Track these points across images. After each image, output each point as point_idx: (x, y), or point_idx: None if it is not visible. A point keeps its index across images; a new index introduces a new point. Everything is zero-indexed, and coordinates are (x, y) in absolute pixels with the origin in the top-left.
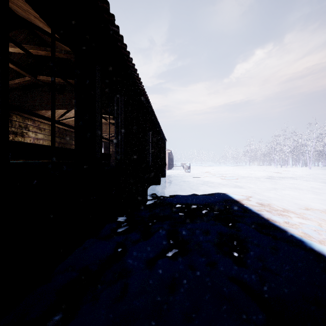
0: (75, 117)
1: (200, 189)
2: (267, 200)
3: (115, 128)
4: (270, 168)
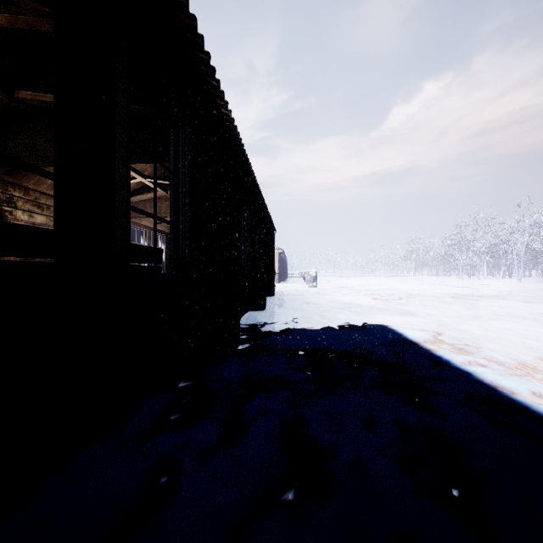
0: (56, 151)
1: (339, 318)
2: (471, 341)
3: (171, 195)
4: (451, 281)
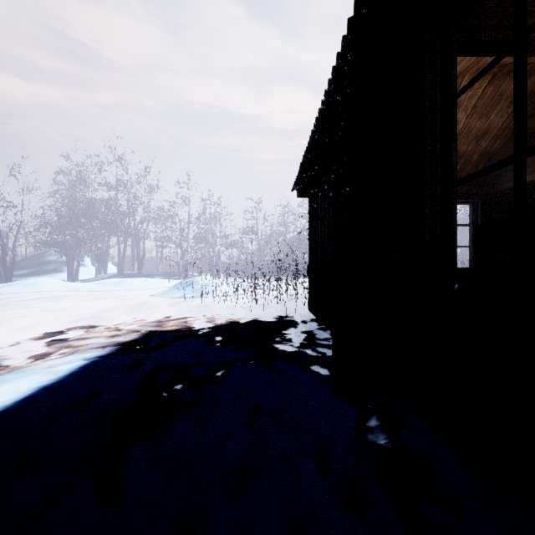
0: None
1: None
2: None
3: None
4: None
